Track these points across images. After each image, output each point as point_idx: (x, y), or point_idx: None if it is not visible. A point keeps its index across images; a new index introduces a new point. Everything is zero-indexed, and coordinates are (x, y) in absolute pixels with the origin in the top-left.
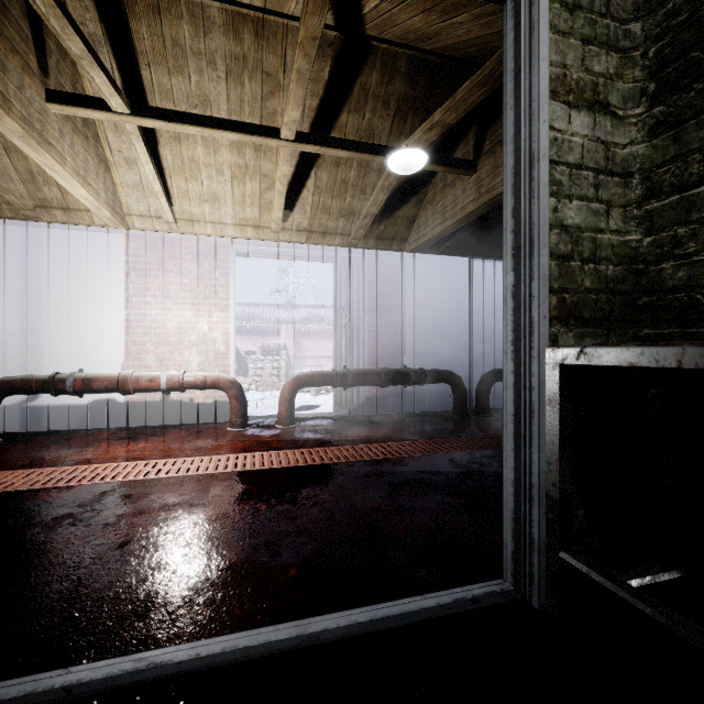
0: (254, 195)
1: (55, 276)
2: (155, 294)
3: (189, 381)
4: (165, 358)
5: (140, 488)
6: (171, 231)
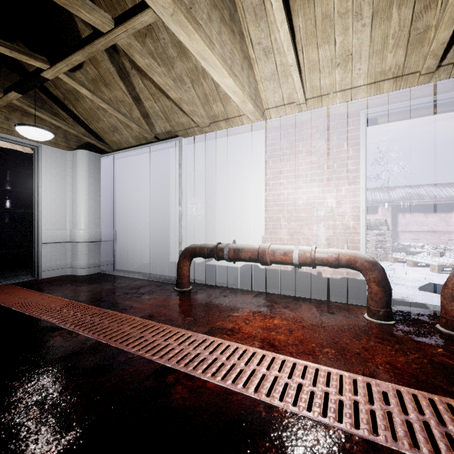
0: (401, 29)
1: (222, 172)
2: (287, 175)
3: (321, 257)
4: (295, 232)
5: (274, 442)
6: (300, 114)
